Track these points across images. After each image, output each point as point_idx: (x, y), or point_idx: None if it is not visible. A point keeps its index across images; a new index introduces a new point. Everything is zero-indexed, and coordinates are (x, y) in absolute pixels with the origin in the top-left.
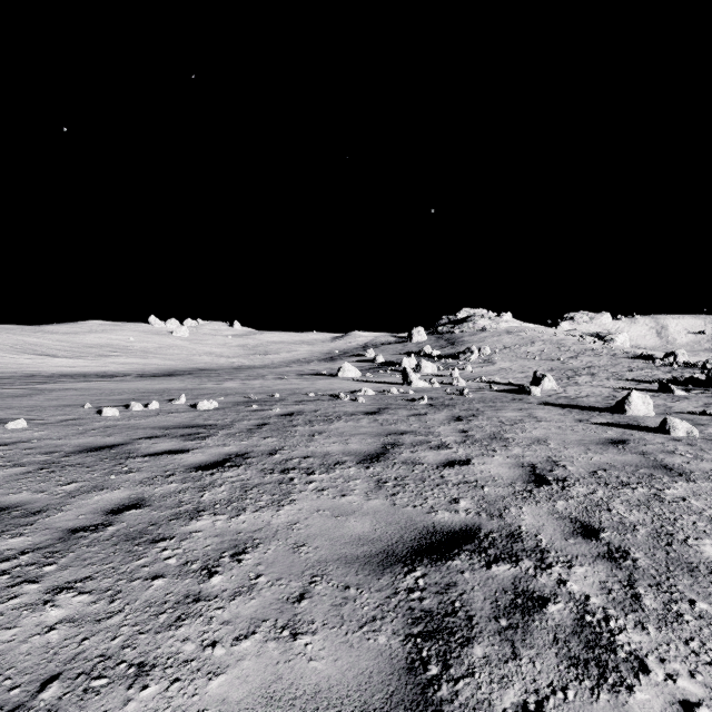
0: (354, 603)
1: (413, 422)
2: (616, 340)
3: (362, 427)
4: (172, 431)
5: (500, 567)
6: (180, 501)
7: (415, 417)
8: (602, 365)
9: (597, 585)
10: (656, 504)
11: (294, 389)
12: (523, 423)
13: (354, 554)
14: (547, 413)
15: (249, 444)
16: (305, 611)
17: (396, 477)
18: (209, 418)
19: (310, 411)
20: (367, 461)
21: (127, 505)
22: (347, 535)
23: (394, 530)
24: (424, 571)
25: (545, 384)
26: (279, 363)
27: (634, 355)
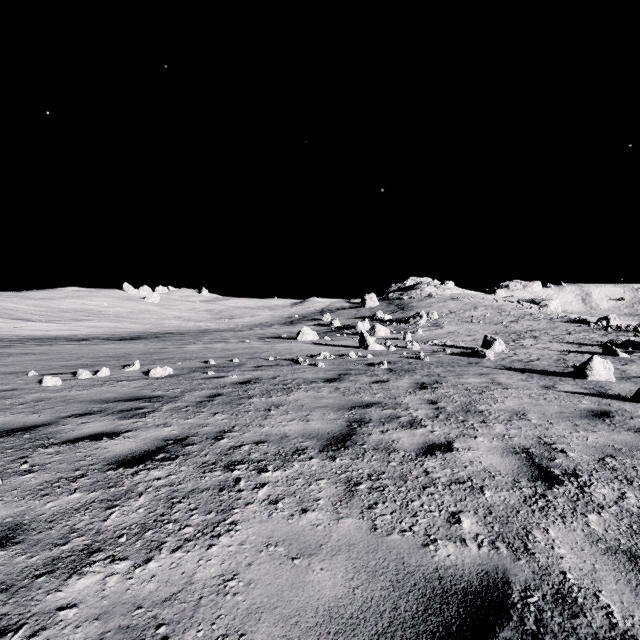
0: None
1: (376, 390)
2: (550, 306)
3: (323, 398)
4: (112, 405)
5: None
6: (72, 529)
7: (378, 385)
8: (542, 328)
9: None
10: None
11: (254, 353)
12: (490, 391)
13: None
14: (510, 378)
15: (194, 423)
16: None
17: (370, 475)
18: (158, 388)
19: (268, 378)
20: (332, 447)
21: None
22: (310, 607)
23: (382, 589)
24: None
25: (496, 347)
26: (243, 326)
27: (569, 319)
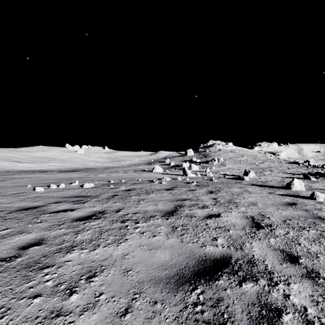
0: (159, 316)
1: (189, 194)
2: (281, 155)
3: (164, 197)
4: (69, 199)
5: (247, 285)
6: (63, 240)
7: (190, 191)
8: (275, 166)
9: (309, 298)
10: (323, 240)
11: (131, 178)
12: (243, 194)
13: (160, 276)
14: (254, 189)
15: (106, 206)
16: (127, 323)
17: (182, 225)
18: (88, 192)
19: (139, 188)
20: (167, 215)
21: (32, 243)
22: (156, 263)
23: (183, 258)
24: (202, 289)
25: (250, 175)
26: (126, 165)
27: (289, 162)
